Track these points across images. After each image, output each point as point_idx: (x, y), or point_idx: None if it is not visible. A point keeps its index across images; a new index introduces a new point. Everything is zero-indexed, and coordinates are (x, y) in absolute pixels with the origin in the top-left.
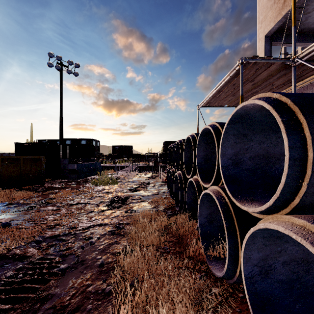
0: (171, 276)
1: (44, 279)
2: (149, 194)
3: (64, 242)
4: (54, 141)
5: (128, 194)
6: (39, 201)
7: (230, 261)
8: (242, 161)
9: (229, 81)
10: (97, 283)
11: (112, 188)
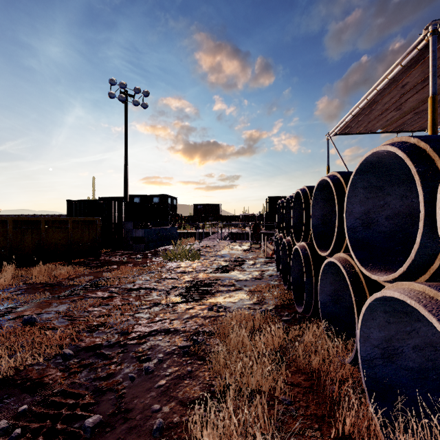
0: None
1: None
2: (247, 277)
3: (105, 361)
4: (119, 198)
5: (214, 276)
6: (87, 282)
7: None
8: None
9: (395, 80)
10: None
11: (191, 266)
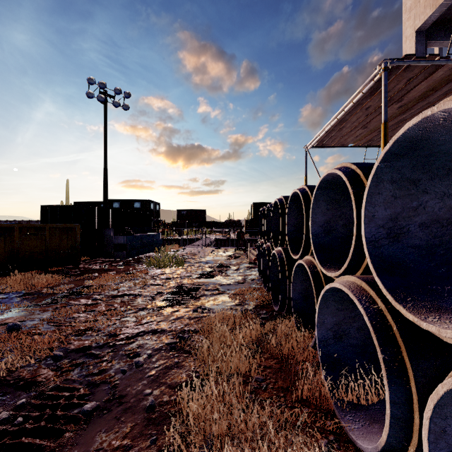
0: (274, 444)
1: (56, 430)
2: (230, 281)
3: (95, 360)
4: (97, 203)
5: (198, 282)
6: (68, 291)
7: (395, 430)
8: (405, 230)
9: (359, 103)
10: (141, 445)
11: (175, 272)
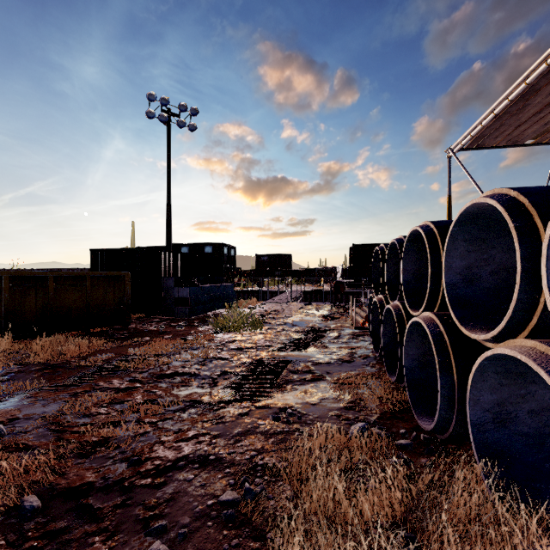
0: None
1: None
2: (330, 358)
3: (88, 526)
4: (164, 248)
5: (282, 357)
6: (104, 363)
7: None
8: None
9: None
10: None
11: (250, 339)
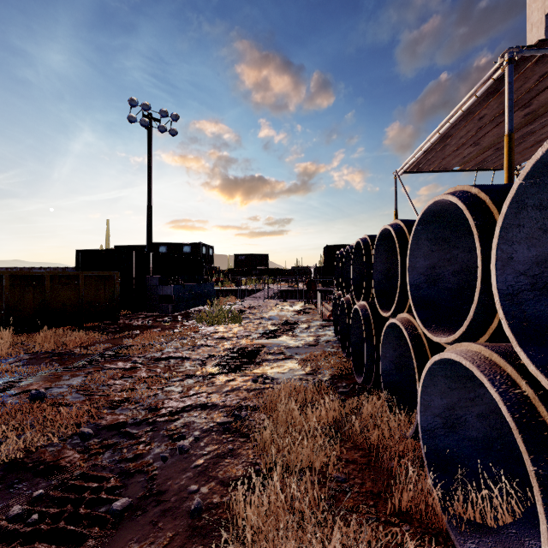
0: None
1: (77, 535)
2: (299, 343)
3: (131, 441)
4: (141, 247)
5: (259, 343)
6: (104, 351)
7: None
8: None
9: (470, 111)
10: None
11: (231, 330)
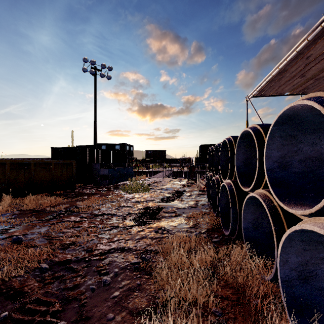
0: None
1: None
2: (185, 206)
3: (72, 274)
4: (91, 146)
5: (160, 205)
6: (64, 209)
7: None
8: None
9: (301, 52)
10: None
11: (142, 197)
